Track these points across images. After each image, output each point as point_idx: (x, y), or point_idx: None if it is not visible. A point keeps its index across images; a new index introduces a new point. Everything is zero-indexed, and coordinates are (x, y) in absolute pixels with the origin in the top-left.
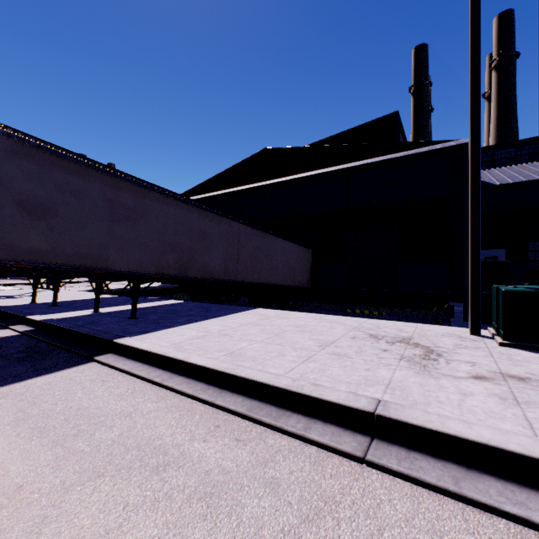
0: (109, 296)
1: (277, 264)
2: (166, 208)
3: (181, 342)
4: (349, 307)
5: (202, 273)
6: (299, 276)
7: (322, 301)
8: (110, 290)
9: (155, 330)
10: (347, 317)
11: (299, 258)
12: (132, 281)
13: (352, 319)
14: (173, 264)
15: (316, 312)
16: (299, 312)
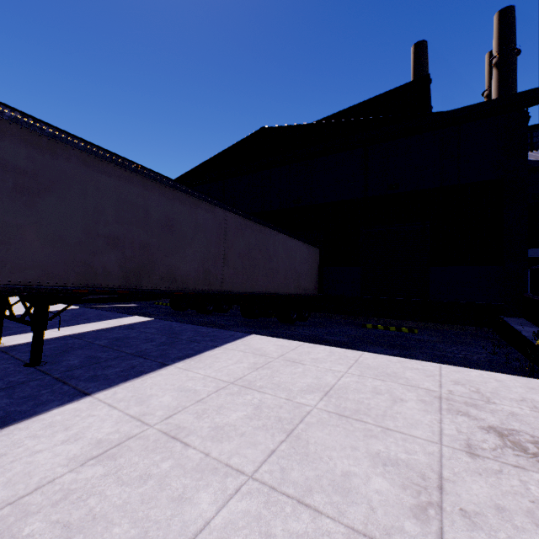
0: (59, 308)
1: (278, 267)
2: (101, 178)
3: (43, 484)
4: (364, 319)
5: (168, 282)
6: (305, 281)
7: (332, 312)
8: (12, 312)
9: (33, 412)
10: (401, 360)
11: (305, 259)
12: (31, 301)
13: (413, 366)
14: (116, 269)
15: (328, 329)
16: (316, 346)
